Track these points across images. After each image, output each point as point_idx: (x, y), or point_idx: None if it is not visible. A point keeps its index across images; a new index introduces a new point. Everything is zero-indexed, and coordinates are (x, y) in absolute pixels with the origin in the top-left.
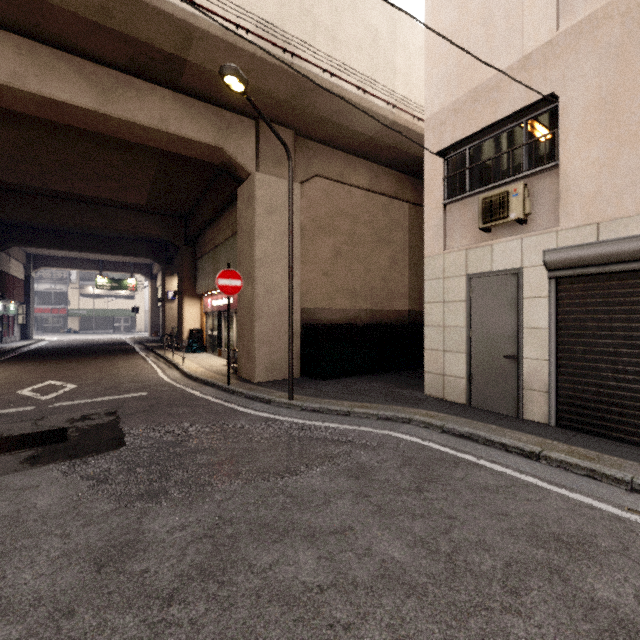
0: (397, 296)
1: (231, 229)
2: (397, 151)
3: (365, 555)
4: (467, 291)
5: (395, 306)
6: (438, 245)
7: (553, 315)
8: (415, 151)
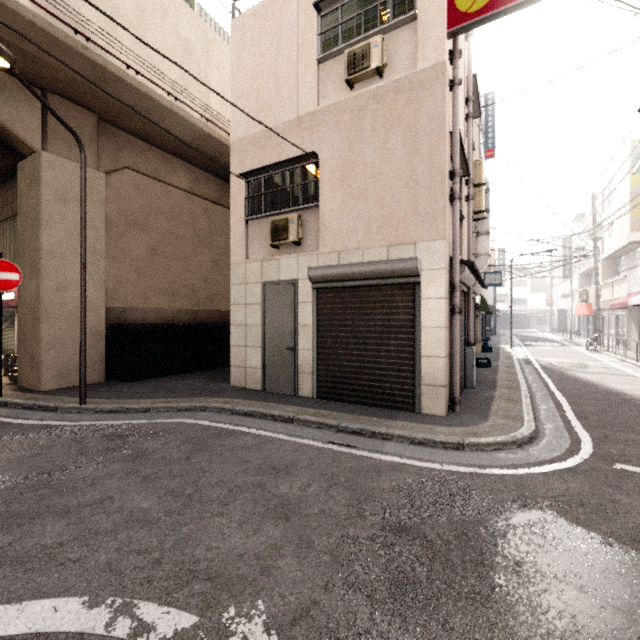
0: (220, 297)
1: (11, 209)
2: (217, 161)
3: (116, 512)
4: (262, 296)
5: (218, 307)
6: (241, 255)
7: (315, 316)
8: None
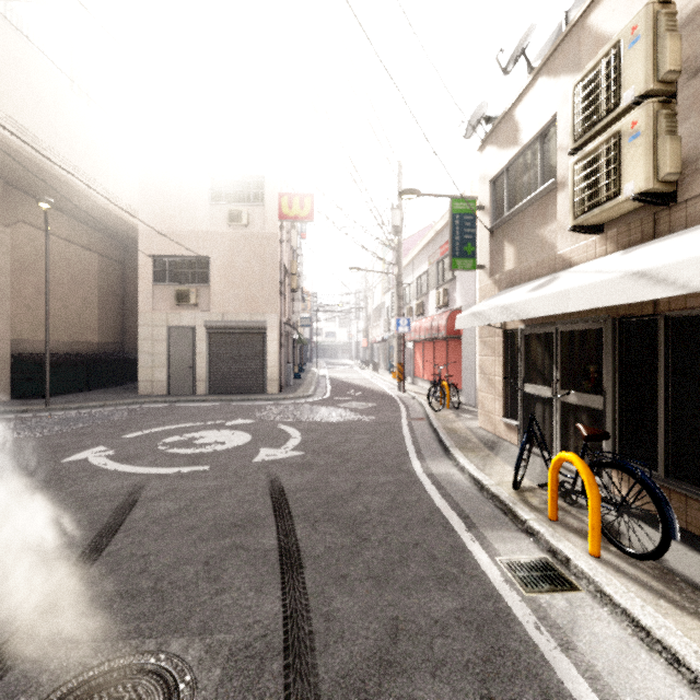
0: (89, 330)
1: None
2: (98, 219)
3: (168, 419)
4: (168, 335)
5: (88, 338)
6: (149, 307)
7: (208, 348)
8: (113, 224)
